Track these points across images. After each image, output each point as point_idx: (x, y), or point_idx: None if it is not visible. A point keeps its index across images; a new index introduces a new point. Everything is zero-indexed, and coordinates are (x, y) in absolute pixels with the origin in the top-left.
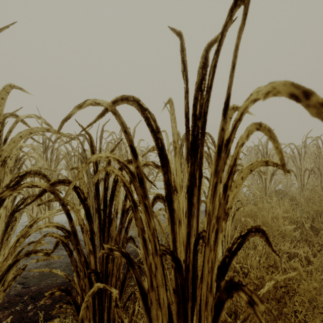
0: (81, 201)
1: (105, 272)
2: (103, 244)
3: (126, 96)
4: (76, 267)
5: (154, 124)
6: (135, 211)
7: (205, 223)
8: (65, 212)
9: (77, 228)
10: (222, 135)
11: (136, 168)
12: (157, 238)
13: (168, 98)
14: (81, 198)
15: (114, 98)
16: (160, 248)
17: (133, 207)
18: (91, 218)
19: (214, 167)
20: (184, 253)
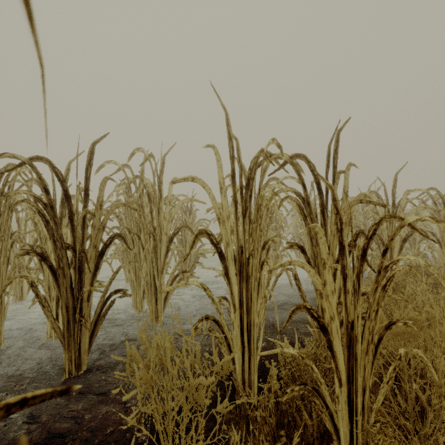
0: None
1: None
2: None
3: None
4: None
5: None
6: None
7: None
8: None
9: (53, 343)
10: None
11: None
12: None
13: None
14: None
15: None
16: None
17: None
18: None
19: None
20: None
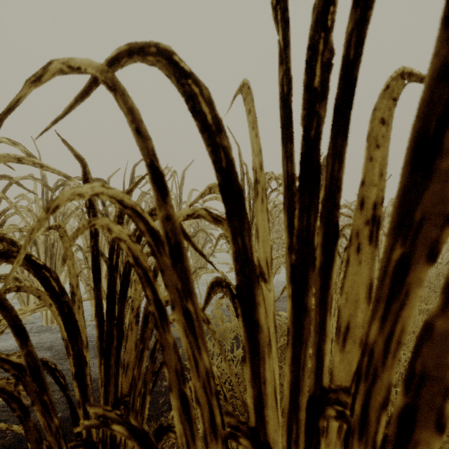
0: (52, 295)
1: (111, 438)
2: (86, 405)
3: (140, 43)
4: (38, 442)
5: (208, 111)
6: (162, 328)
7: (336, 358)
8: (9, 322)
9: None
10: (441, 93)
11: (164, 222)
12: (216, 396)
13: (240, 82)
14: (52, 290)
15: (113, 51)
16: (223, 420)
17: (157, 318)
18: (76, 331)
19: (392, 212)
20: (285, 433)
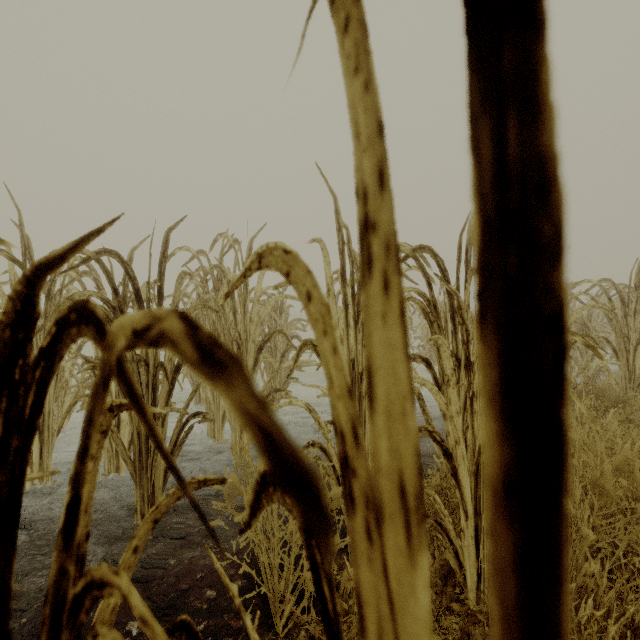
0: None
1: None
2: None
3: None
4: None
5: None
6: None
7: None
8: None
9: (112, 481)
10: None
11: None
12: None
13: None
14: None
15: None
16: None
17: None
18: None
19: None
20: None
